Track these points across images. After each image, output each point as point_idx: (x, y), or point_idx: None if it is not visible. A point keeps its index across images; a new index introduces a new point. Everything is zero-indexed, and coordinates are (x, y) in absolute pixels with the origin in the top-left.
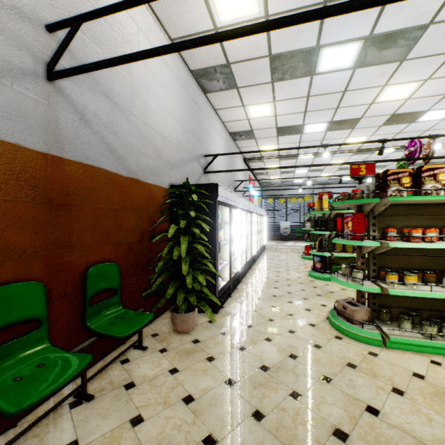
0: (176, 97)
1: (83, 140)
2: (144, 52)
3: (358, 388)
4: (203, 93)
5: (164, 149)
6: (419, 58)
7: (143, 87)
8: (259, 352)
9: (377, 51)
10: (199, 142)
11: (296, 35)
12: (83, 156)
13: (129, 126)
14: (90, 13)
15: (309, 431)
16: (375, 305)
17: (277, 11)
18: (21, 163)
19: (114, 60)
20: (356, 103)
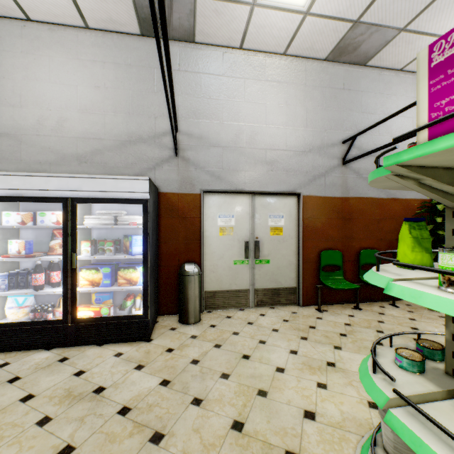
0: None
1: (358, 185)
2: (383, 146)
3: None
4: None
5: None
6: None
7: (400, 133)
8: None
9: None
10: None
11: None
12: (358, 193)
13: None
14: (359, 133)
15: None
16: None
17: None
18: (333, 203)
19: (369, 152)
20: None
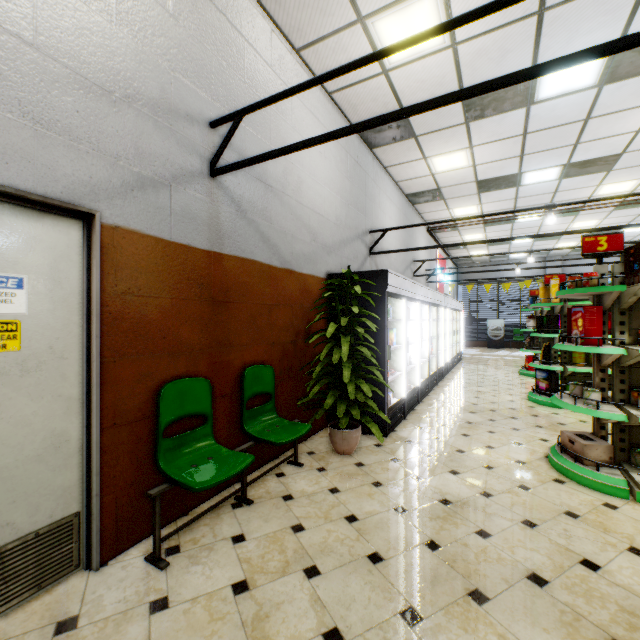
0: (335, 163)
1: (240, 233)
2: (306, 142)
3: (575, 539)
4: (368, 149)
5: (320, 230)
6: None
7: (297, 161)
8: (440, 484)
9: (639, 56)
10: (363, 214)
11: (499, 58)
12: (239, 249)
13: (283, 209)
14: (251, 107)
15: (495, 569)
16: (623, 442)
17: (469, 35)
18: (191, 262)
19: (275, 153)
20: (610, 134)
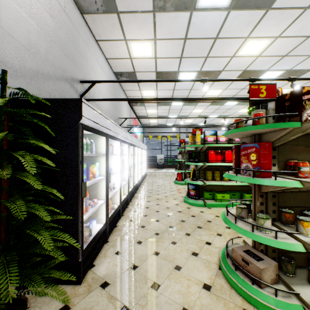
0: None
1: None
2: None
3: None
4: (79, 12)
5: None
6: (281, 9)
7: None
8: None
9: None
10: (72, 63)
11: None
12: None
13: None
14: None
15: None
16: (275, 252)
17: None
18: None
19: None
20: (222, 55)
